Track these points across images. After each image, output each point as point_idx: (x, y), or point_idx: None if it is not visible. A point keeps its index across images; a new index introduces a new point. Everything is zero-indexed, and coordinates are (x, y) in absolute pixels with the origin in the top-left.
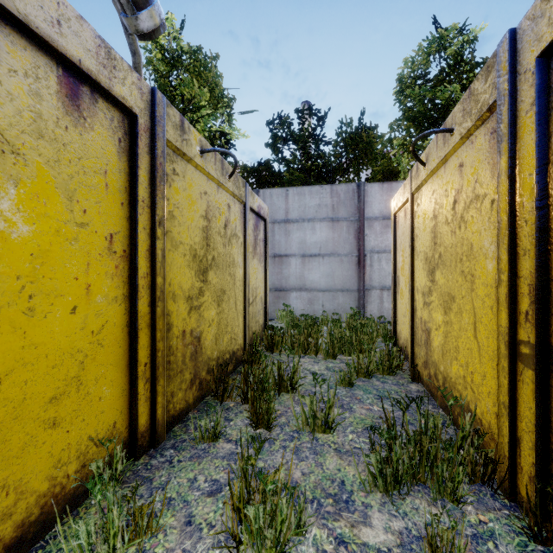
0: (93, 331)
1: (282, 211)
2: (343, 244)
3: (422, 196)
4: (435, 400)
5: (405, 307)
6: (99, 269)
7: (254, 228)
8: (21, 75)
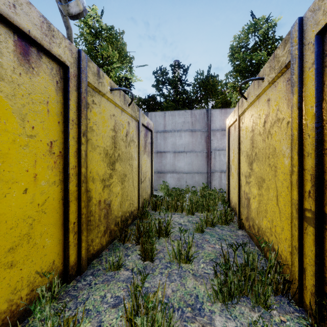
0: (39, 204)
1: (161, 125)
2: (198, 145)
3: (245, 118)
4: (252, 241)
5: (235, 183)
6: (43, 164)
7: (144, 136)
8: None
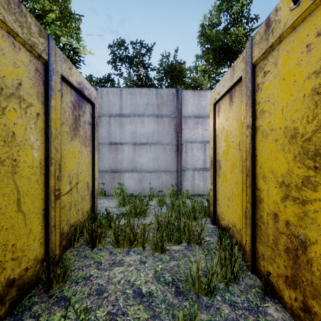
0: None
1: (117, 107)
2: (165, 135)
3: (278, 56)
4: None
5: (231, 191)
6: None
7: (74, 106)
8: None
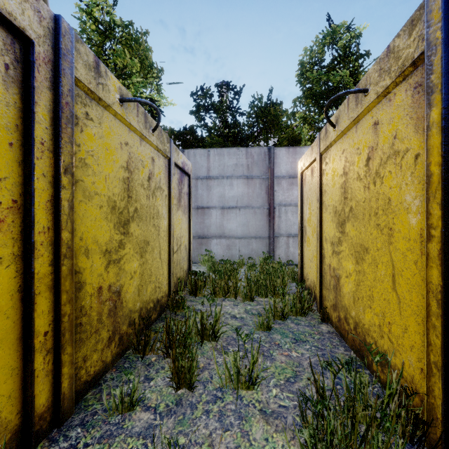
0: None
1: (204, 169)
2: (256, 198)
3: (330, 155)
4: (345, 341)
5: (312, 253)
6: None
7: (179, 182)
8: None
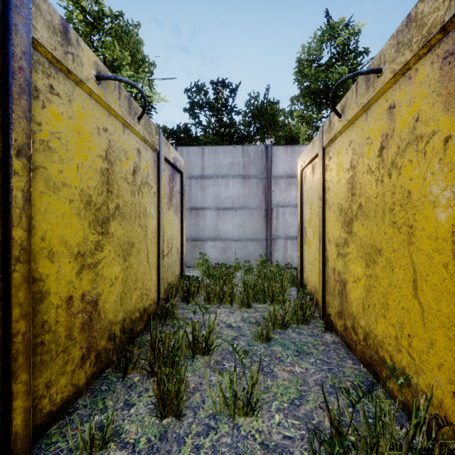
0: None
1: (198, 167)
2: (253, 198)
3: (335, 149)
4: (352, 353)
5: (313, 256)
6: None
7: (170, 179)
8: None
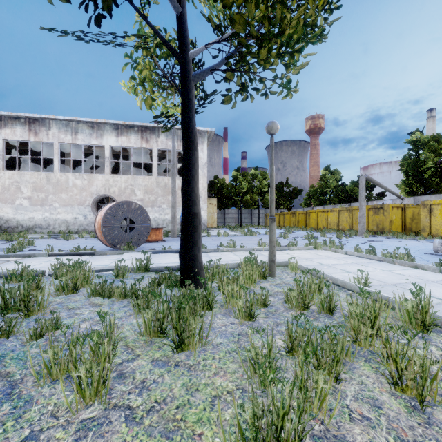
0: (399, 225)
1: None
2: None
3: None
4: None
5: None
6: (399, 220)
7: None
8: (395, 209)
